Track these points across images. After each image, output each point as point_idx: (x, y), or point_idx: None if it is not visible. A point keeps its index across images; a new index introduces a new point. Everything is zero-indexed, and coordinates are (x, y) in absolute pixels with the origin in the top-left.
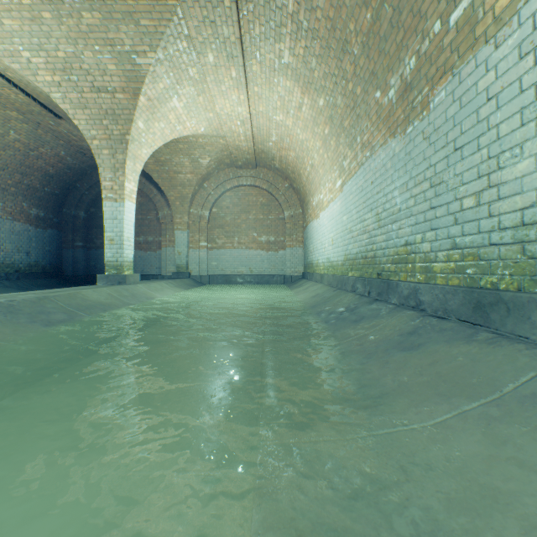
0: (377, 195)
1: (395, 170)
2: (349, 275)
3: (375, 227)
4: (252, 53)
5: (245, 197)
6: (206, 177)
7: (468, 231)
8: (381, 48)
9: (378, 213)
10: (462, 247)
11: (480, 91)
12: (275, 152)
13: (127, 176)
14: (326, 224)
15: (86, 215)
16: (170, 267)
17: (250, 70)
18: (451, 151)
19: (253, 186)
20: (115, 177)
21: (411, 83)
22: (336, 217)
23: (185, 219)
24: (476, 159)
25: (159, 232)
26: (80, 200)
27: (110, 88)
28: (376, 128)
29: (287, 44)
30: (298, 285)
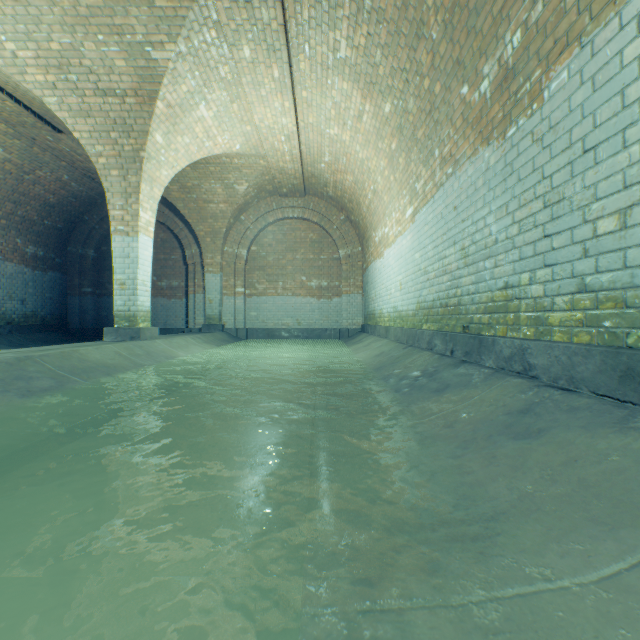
0: (463, 224)
1: (489, 189)
2: (423, 328)
3: (460, 266)
4: (299, 45)
5: (291, 232)
6: (244, 207)
7: (606, 265)
8: (470, 25)
9: (465, 247)
10: (596, 288)
11: (628, 62)
12: (328, 176)
13: (141, 204)
14: (393, 264)
15: (97, 254)
16: (199, 318)
17: (297, 69)
18: (578, 154)
19: (302, 219)
20: (126, 205)
21: (514, 67)
22: (405, 255)
23: (217, 259)
24: (620, 162)
25: (185, 276)
26: (89, 235)
27: (119, 91)
28: (461, 136)
29: (344, 31)
30: (356, 341)
